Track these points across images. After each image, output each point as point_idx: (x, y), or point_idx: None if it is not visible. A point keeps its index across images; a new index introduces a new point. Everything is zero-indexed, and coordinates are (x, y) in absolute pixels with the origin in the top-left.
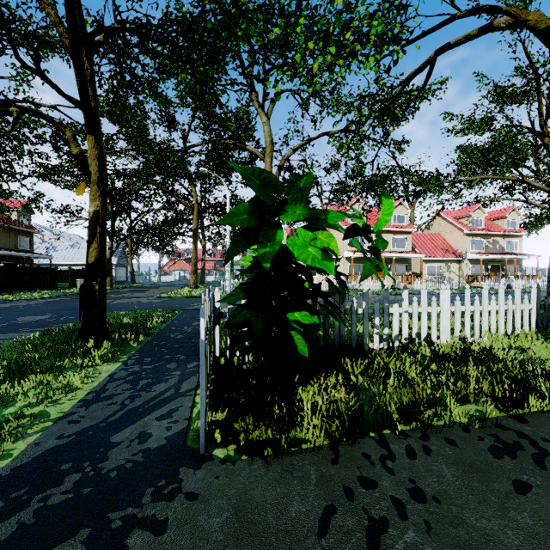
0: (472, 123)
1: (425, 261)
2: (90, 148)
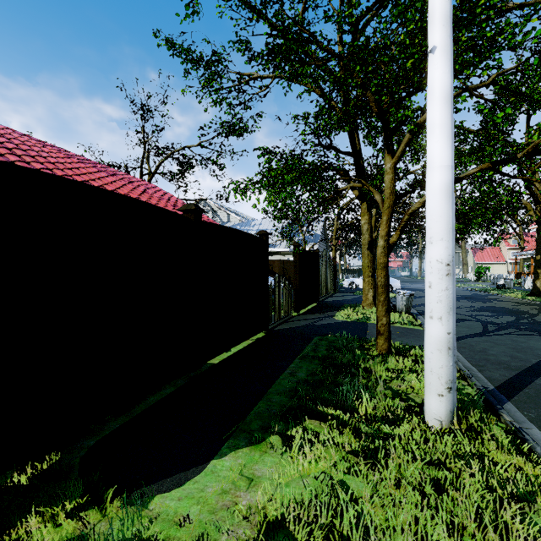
0: None
1: None
2: None
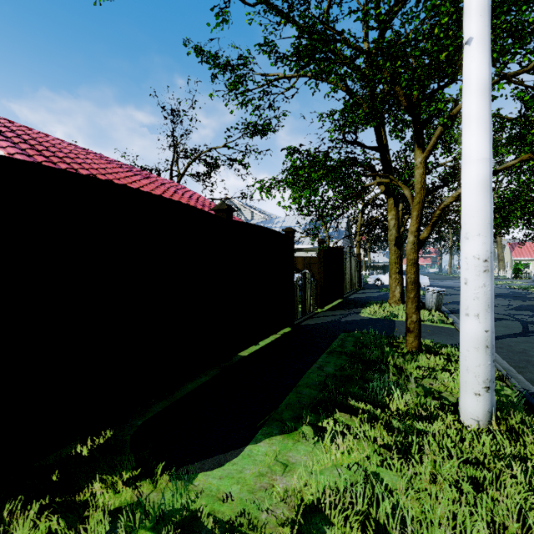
0: None
1: None
2: None
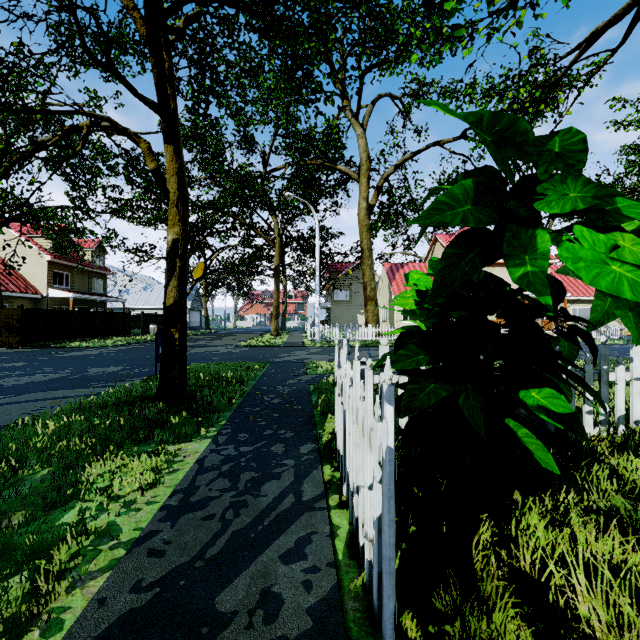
0: None
1: (570, 302)
2: (168, 161)
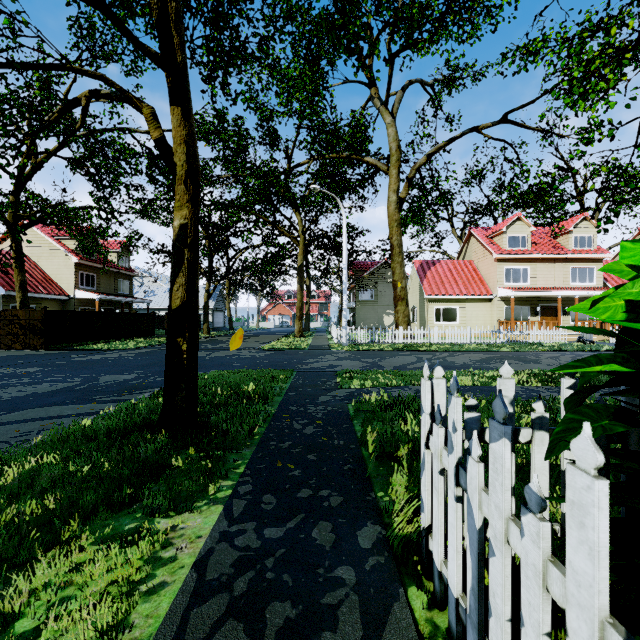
0: None
1: None
2: (175, 126)
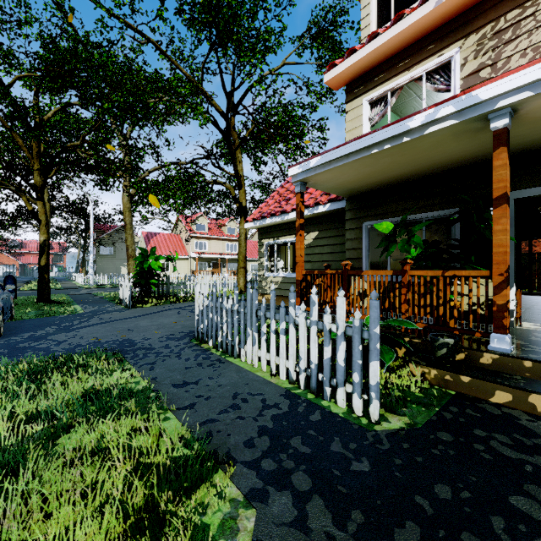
0: (259, 185)
1: (250, 261)
2: (41, 208)
